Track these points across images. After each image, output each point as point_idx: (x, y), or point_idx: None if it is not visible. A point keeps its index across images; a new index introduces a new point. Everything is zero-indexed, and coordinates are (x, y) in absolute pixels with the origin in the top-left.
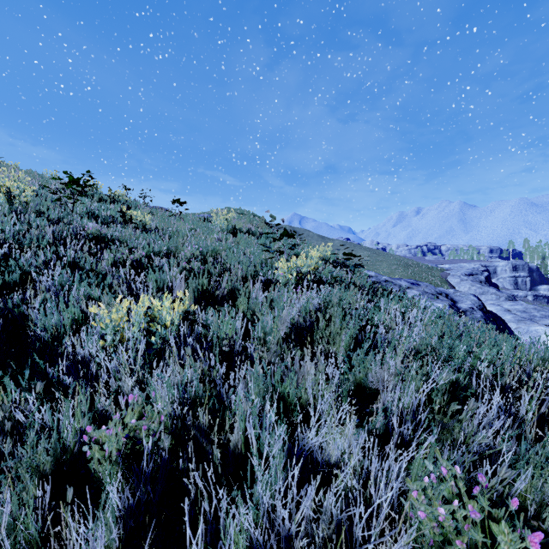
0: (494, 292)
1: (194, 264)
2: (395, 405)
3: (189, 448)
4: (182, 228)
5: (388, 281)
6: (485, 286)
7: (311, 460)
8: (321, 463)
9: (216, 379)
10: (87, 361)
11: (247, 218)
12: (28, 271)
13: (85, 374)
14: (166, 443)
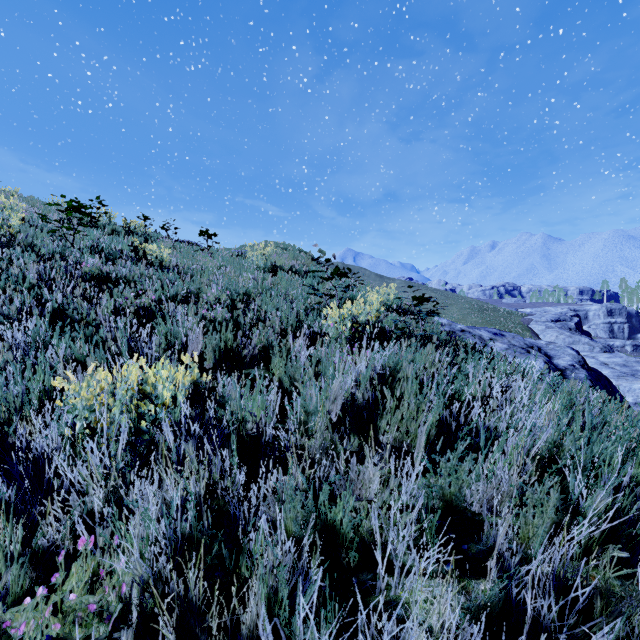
0: (587, 342)
1: (217, 312)
2: (531, 574)
3: None
4: (209, 266)
5: (464, 331)
6: (576, 335)
7: None
8: None
9: (232, 491)
10: (44, 459)
11: (290, 253)
12: None
13: (41, 478)
14: None
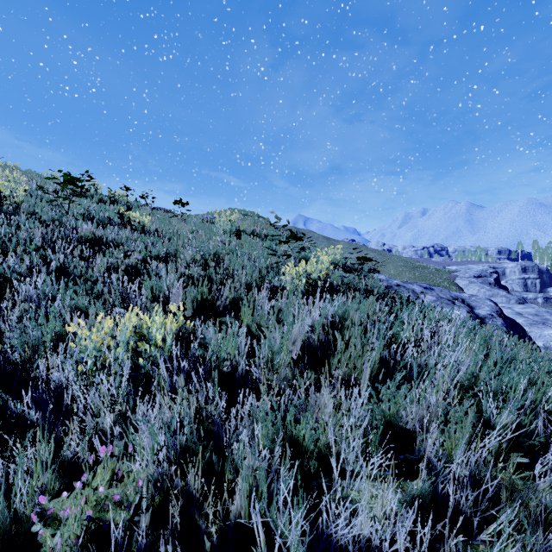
0: (504, 295)
1: (193, 270)
2: (453, 471)
3: (169, 547)
4: (183, 230)
5: (400, 286)
6: (495, 289)
7: (338, 539)
8: (352, 550)
9: (215, 414)
10: (61, 389)
11: (251, 219)
12: (10, 278)
13: (59, 405)
14: (144, 522)
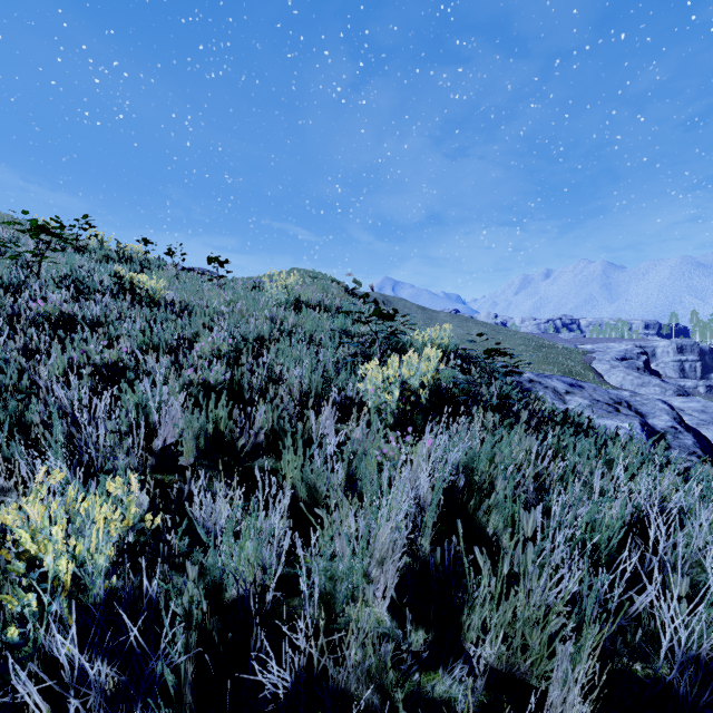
0: (658, 384)
1: (208, 373)
2: None
3: None
4: (216, 301)
5: (533, 381)
6: (646, 376)
7: None
8: None
9: None
10: None
11: (319, 284)
12: None
13: None
14: None
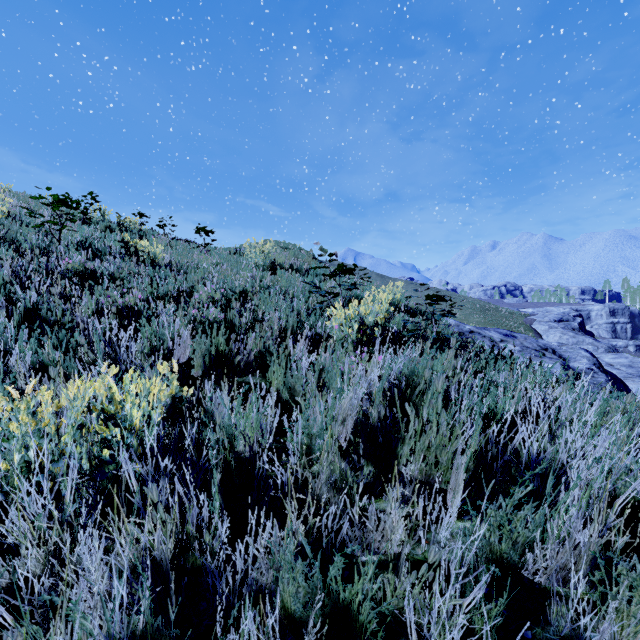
0: (591, 342)
1: (208, 312)
2: None
3: None
4: (205, 263)
5: (473, 332)
6: (580, 335)
7: None
8: None
9: (212, 549)
10: None
11: (291, 251)
12: None
13: None
14: None
